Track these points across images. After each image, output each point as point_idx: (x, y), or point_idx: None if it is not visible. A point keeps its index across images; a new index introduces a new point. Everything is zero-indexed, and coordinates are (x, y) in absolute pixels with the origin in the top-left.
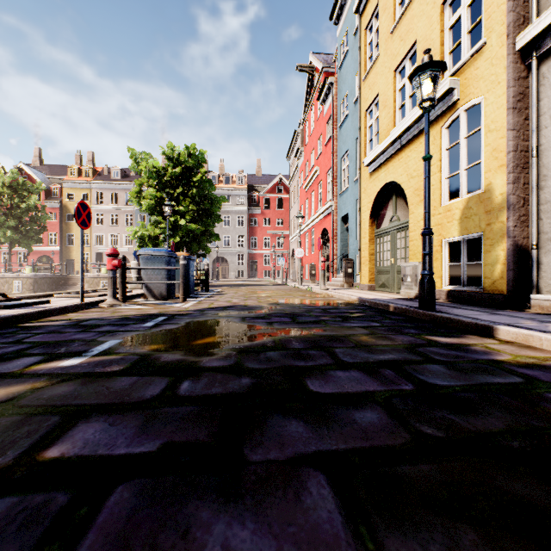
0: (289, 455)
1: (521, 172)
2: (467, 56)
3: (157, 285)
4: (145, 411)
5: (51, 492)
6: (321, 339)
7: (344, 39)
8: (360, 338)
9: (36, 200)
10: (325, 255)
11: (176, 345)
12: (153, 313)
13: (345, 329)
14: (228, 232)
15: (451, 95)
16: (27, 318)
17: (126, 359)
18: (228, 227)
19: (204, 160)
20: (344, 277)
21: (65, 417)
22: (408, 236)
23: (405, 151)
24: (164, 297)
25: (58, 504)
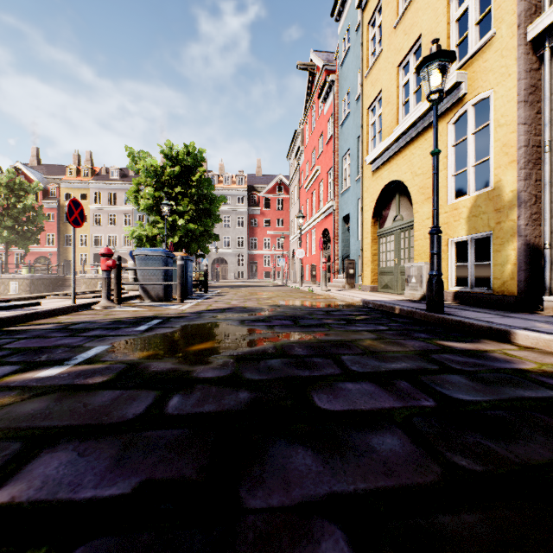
0: (296, 498)
1: (533, 168)
2: (476, 48)
3: (153, 286)
4: (123, 436)
5: None
6: (326, 345)
7: (346, 35)
8: (367, 344)
9: (33, 200)
10: (326, 255)
11: (168, 352)
12: (148, 316)
13: (351, 333)
14: (228, 232)
15: (458, 90)
16: (13, 321)
17: (111, 368)
18: (228, 228)
19: (203, 159)
20: (346, 278)
21: (28, 443)
22: (412, 236)
23: (409, 149)
24: (160, 298)
25: None
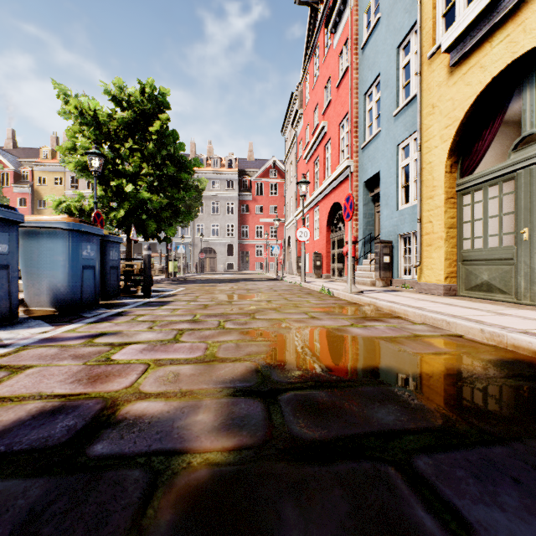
0: None
1: None
2: None
3: None
4: None
5: None
6: None
7: None
8: None
9: None
10: (336, 240)
11: None
12: None
13: None
14: (217, 219)
15: None
16: None
17: None
18: (217, 215)
19: (166, 104)
20: (378, 270)
21: None
22: None
23: None
24: None
25: None
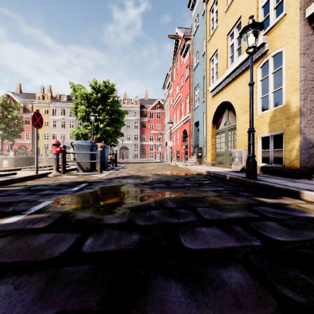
0: None
1: (308, 93)
2: (274, 22)
3: (84, 163)
4: (50, 271)
5: None
6: (187, 200)
7: (196, 18)
8: (212, 199)
9: (17, 113)
10: (185, 145)
11: (89, 205)
12: (80, 181)
13: (201, 192)
14: (129, 132)
15: (263, 47)
16: None
17: (51, 217)
18: (129, 129)
19: (114, 89)
20: (196, 158)
21: None
22: (235, 133)
23: (234, 83)
24: (88, 170)
25: None
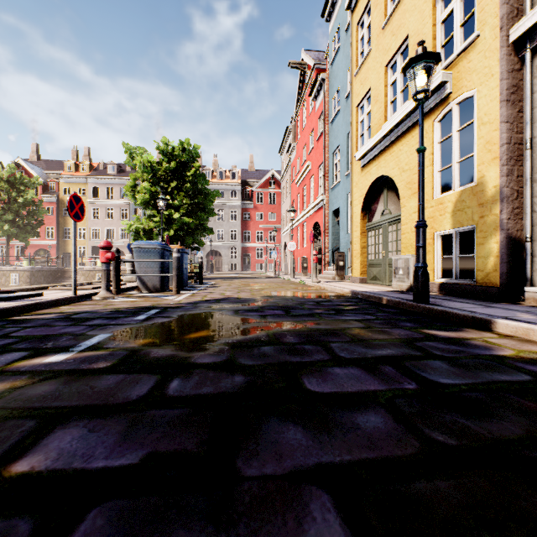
0: (288, 468)
1: (514, 165)
2: (460, 49)
3: (150, 278)
4: (129, 415)
5: (12, 519)
6: (316, 333)
7: (336, 35)
8: (355, 332)
9: (33, 194)
10: (317, 248)
11: (167, 340)
12: (146, 306)
13: (340, 322)
14: (222, 225)
15: (443, 89)
16: (17, 311)
17: (114, 355)
18: (222, 221)
19: (198, 155)
20: (336, 270)
21: (42, 421)
22: (400, 229)
23: (396, 145)
24: (157, 290)
25: (18, 534)
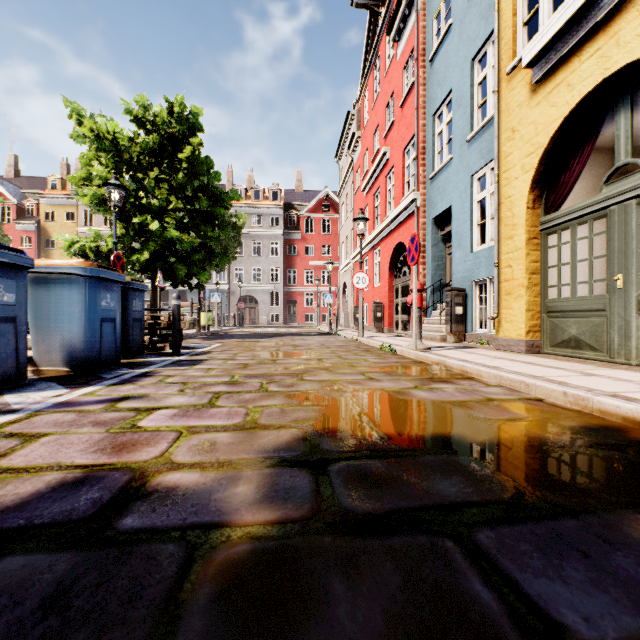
0: None
1: None
2: None
3: None
4: None
5: None
6: None
7: None
8: None
9: None
10: (400, 287)
11: None
12: None
13: None
14: (258, 262)
15: None
16: None
17: None
18: (258, 257)
19: (199, 125)
20: (449, 323)
21: None
22: None
23: None
24: None
25: None
